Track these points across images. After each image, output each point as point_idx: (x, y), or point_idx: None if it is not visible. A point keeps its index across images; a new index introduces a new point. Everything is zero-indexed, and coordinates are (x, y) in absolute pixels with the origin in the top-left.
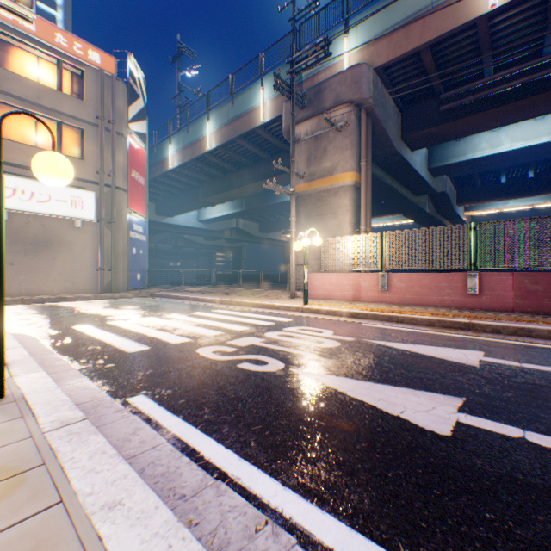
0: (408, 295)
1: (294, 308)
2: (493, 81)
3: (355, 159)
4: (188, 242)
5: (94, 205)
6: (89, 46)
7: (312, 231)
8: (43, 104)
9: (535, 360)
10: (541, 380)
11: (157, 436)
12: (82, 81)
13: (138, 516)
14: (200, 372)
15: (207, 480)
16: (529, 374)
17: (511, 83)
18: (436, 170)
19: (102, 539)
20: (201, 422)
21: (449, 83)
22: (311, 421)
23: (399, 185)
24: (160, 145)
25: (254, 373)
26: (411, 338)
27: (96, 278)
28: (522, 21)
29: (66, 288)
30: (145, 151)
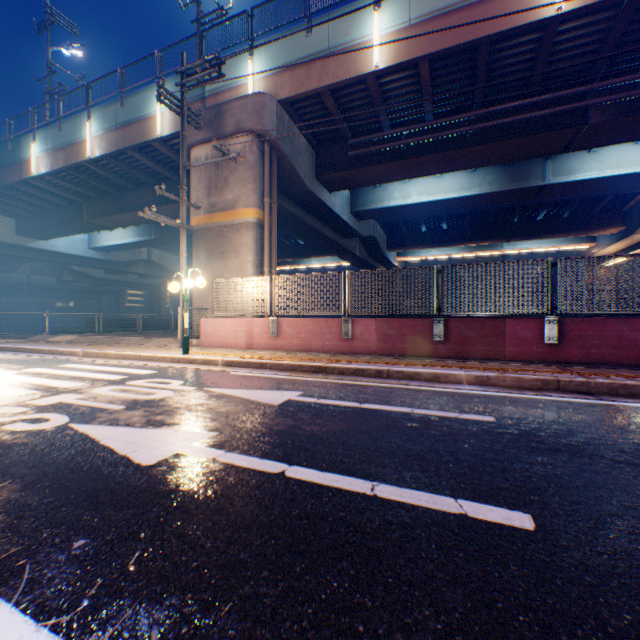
0: (296, 341)
1: (171, 359)
2: (392, 136)
3: (259, 195)
4: (79, 275)
5: None
6: None
7: (214, 270)
8: None
9: (336, 395)
10: (312, 411)
11: None
12: None
13: None
14: None
15: None
16: (310, 407)
17: (404, 142)
18: (359, 214)
19: None
20: None
21: (356, 130)
22: (17, 471)
23: (324, 226)
24: (18, 140)
25: (15, 432)
26: (258, 384)
27: None
28: (405, 86)
29: None
30: None
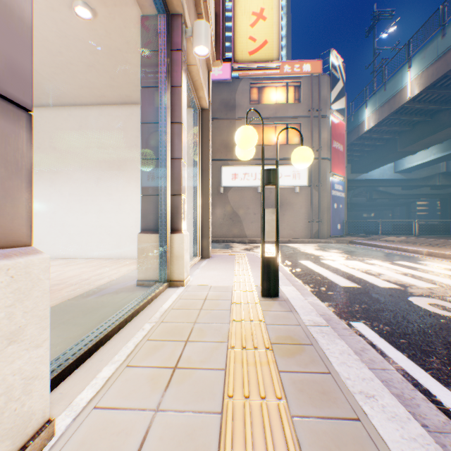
0: None
1: None
2: None
3: None
4: (381, 194)
5: (306, 175)
6: (302, 62)
7: None
8: (277, 116)
9: None
10: None
11: (383, 361)
12: (298, 90)
13: (391, 415)
14: (416, 319)
15: (450, 426)
16: None
17: None
18: None
19: (366, 414)
20: (428, 367)
21: None
22: None
23: None
24: (355, 113)
25: None
26: None
27: (307, 227)
28: None
29: (289, 234)
30: (343, 123)
